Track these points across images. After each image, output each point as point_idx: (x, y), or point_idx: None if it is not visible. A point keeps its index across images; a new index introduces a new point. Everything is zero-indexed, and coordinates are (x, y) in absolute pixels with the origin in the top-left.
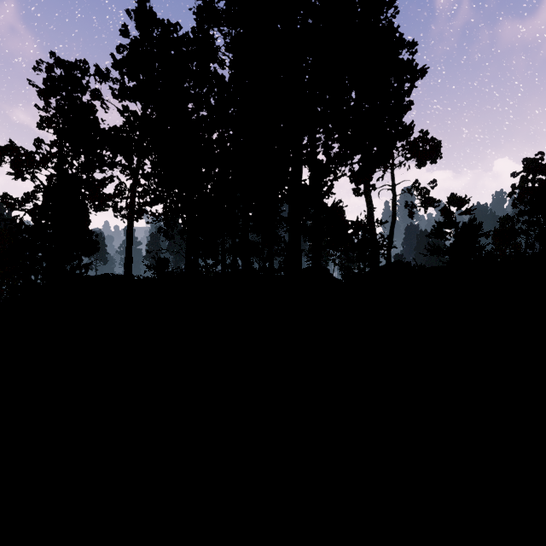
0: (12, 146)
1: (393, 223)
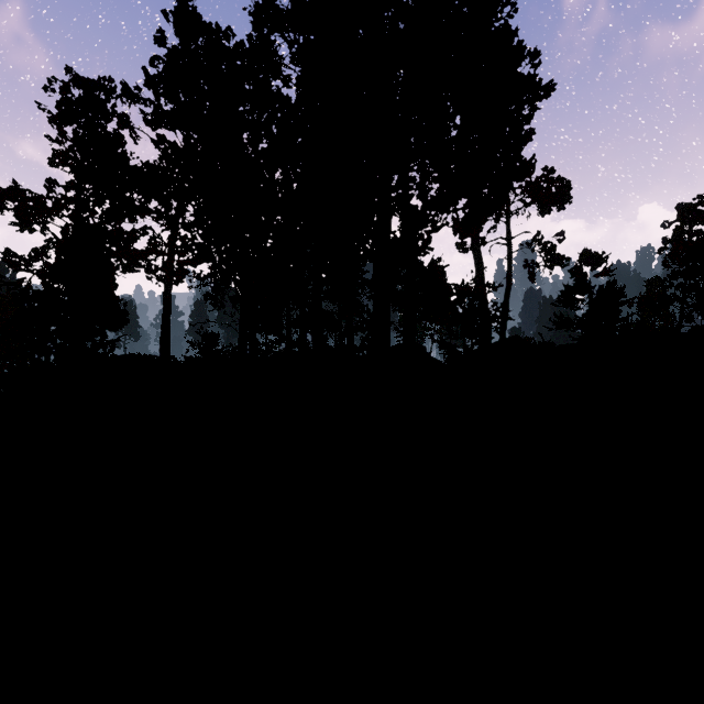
0: (16, 188)
1: (509, 288)
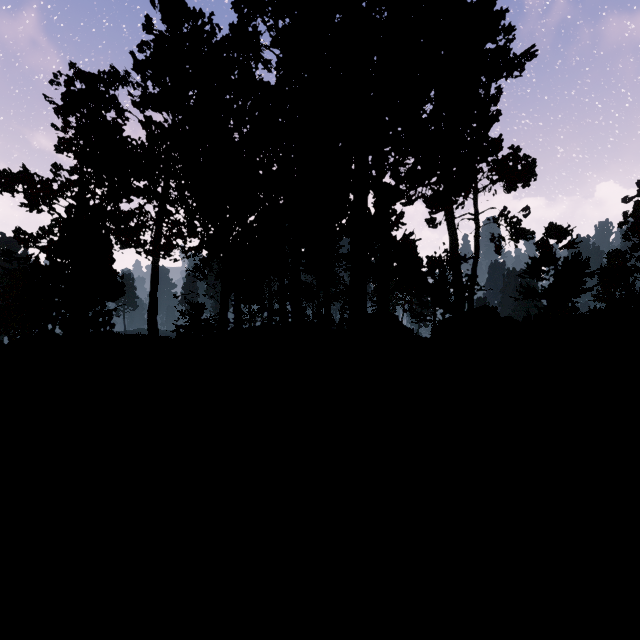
0: (25, 172)
1: (476, 260)
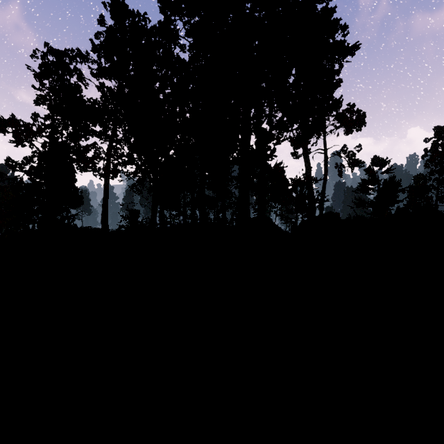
0: (13, 119)
1: (325, 181)
